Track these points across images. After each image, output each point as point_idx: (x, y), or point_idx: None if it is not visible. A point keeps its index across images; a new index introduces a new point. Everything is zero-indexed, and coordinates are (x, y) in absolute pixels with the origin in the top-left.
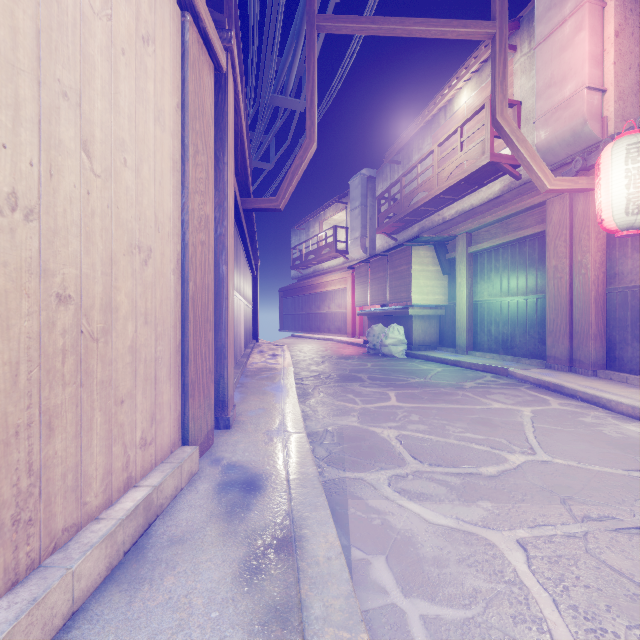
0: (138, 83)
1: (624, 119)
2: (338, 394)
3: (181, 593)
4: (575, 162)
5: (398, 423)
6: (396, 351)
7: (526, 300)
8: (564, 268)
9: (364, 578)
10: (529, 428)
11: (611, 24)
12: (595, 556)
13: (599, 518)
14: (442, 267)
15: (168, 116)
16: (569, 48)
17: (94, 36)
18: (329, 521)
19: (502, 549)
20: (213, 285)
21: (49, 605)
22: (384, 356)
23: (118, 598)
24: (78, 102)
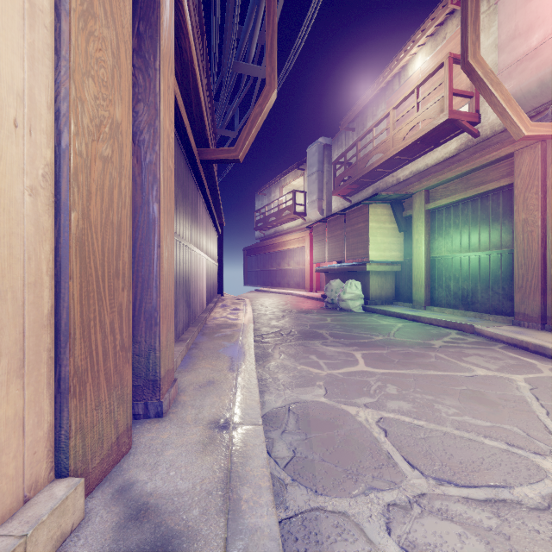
0: None
1: None
2: (300, 355)
3: None
4: None
5: (374, 398)
6: (354, 305)
7: (489, 255)
8: (536, 221)
9: None
10: (538, 408)
11: None
12: None
13: None
14: (398, 224)
15: None
16: None
17: None
18: None
19: None
20: (130, 225)
21: None
22: (342, 310)
23: None
24: None
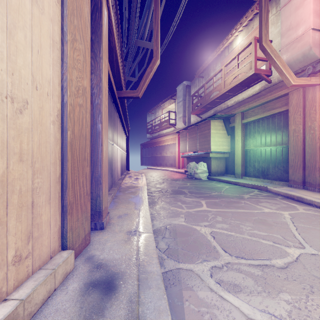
0: None
1: None
2: (172, 202)
3: None
4: (308, 69)
5: (210, 223)
6: (202, 176)
7: (276, 148)
8: (300, 130)
9: None
10: (292, 227)
11: None
12: None
13: None
14: (227, 131)
15: (47, 4)
16: (301, 7)
17: None
18: None
19: None
20: (90, 135)
21: None
22: (196, 179)
23: None
24: None
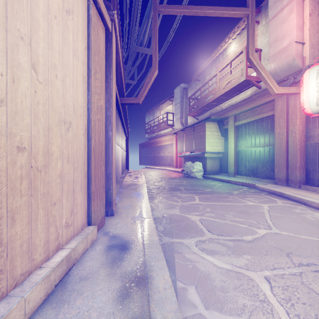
0: (64, 34)
1: (314, 58)
2: (169, 197)
3: (85, 309)
4: (289, 79)
5: (200, 212)
6: (198, 175)
7: (264, 149)
8: (283, 133)
9: (184, 298)
10: (267, 215)
11: (307, 9)
12: (307, 286)
13: (307, 264)
14: (221, 133)
15: (80, 53)
16: (286, 22)
17: (39, 7)
18: (165, 267)
19: (257, 282)
20: (104, 142)
21: (10, 318)
22: (192, 177)
23: (50, 312)
24: (29, 42)
